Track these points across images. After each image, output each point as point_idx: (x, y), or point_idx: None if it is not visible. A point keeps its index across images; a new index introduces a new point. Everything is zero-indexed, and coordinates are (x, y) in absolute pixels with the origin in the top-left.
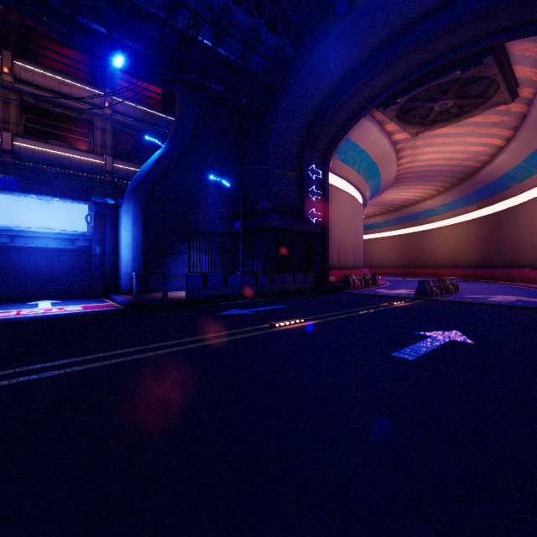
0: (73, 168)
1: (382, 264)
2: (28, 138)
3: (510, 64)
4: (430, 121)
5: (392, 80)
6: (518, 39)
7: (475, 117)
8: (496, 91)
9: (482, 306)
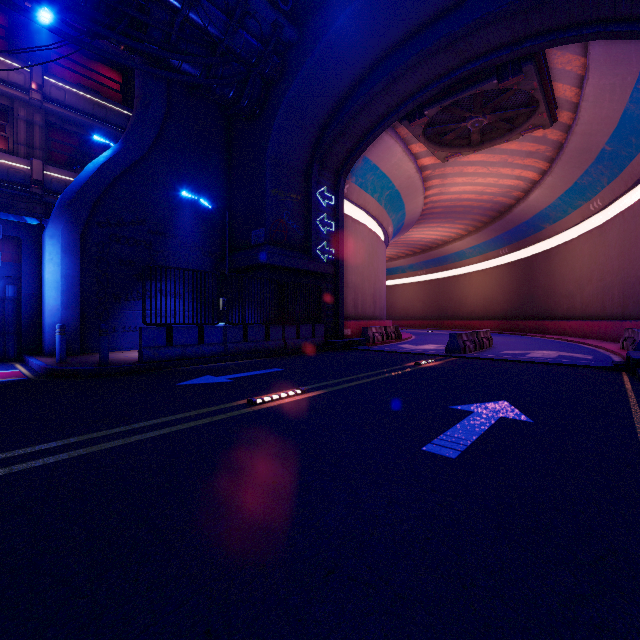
0: None
1: (406, 315)
2: None
3: (550, 79)
4: (461, 143)
5: (419, 85)
6: (561, 49)
7: (510, 144)
8: (534, 111)
9: (524, 365)
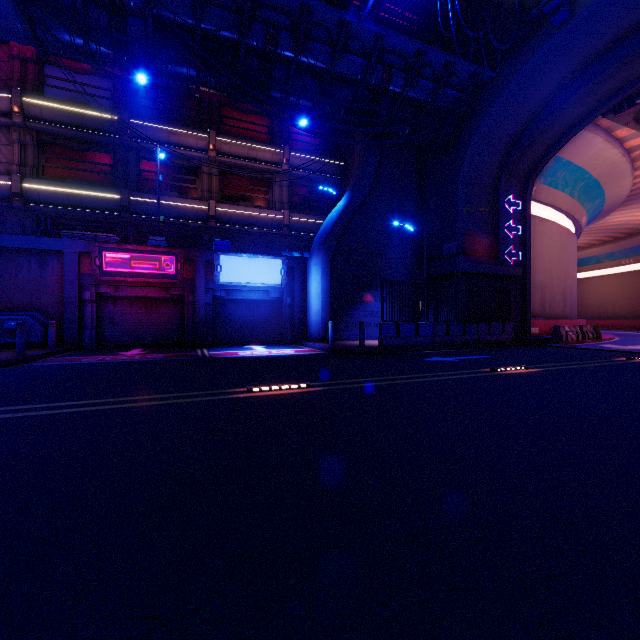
0: (258, 225)
1: (603, 313)
2: (225, 203)
3: None
4: None
5: (628, 78)
6: None
7: None
8: None
9: None
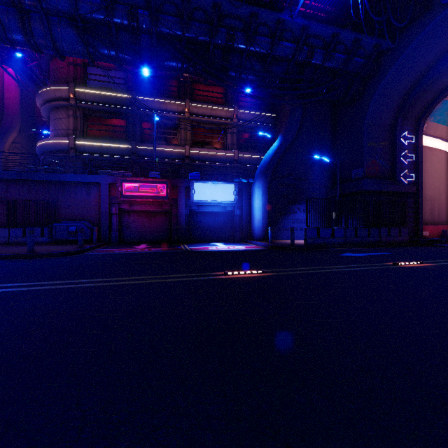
0: (217, 161)
1: None
2: (195, 147)
3: None
4: None
5: None
6: None
7: None
8: None
9: None
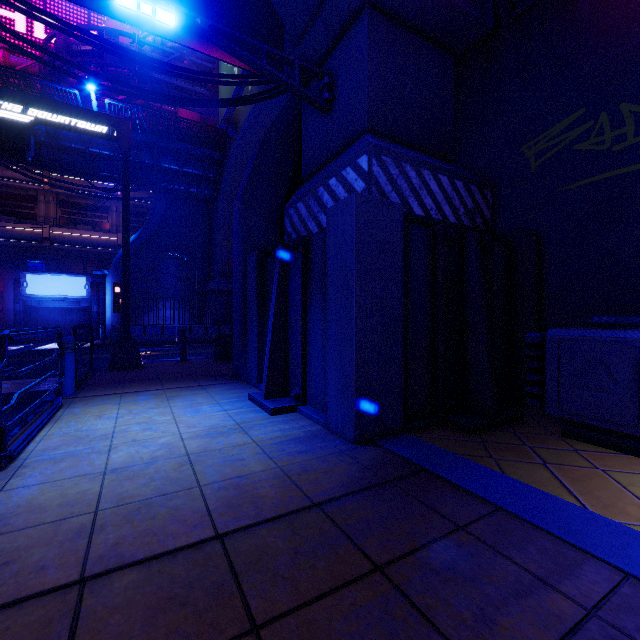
0: (93, 245)
1: None
2: (63, 226)
3: None
4: None
5: None
6: None
7: None
8: None
9: None
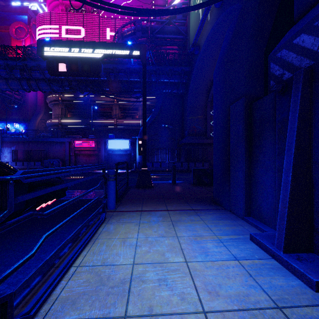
0: (132, 126)
1: None
2: (121, 118)
3: None
4: None
5: None
6: None
7: None
8: None
9: None
